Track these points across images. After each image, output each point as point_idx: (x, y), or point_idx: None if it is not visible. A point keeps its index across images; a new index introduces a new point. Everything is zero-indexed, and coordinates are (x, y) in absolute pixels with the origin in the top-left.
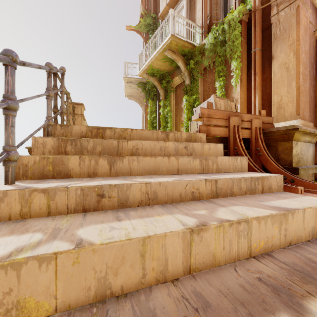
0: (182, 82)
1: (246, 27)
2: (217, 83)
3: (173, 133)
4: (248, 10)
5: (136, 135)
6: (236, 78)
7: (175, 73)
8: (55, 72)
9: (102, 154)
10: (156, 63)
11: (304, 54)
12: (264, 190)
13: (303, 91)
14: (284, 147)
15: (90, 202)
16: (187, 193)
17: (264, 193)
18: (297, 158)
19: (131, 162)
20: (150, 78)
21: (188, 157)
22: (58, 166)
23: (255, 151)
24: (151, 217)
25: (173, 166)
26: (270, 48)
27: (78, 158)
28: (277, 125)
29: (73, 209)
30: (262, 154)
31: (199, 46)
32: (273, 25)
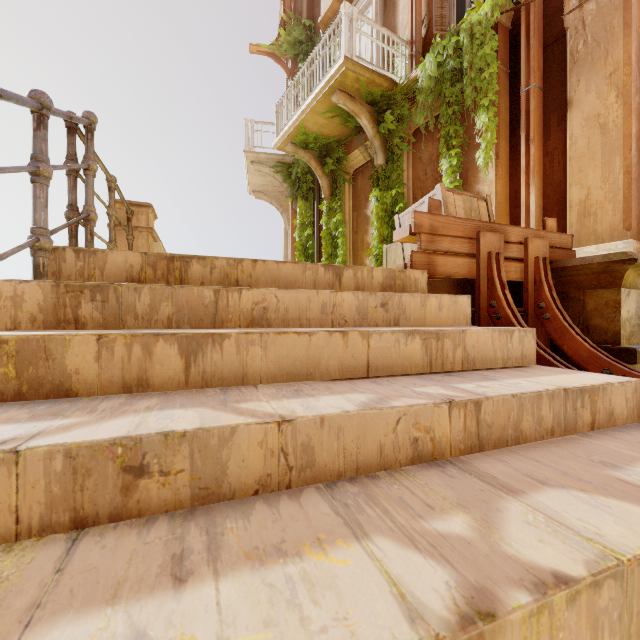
0: (368, 162)
1: (508, 41)
2: (445, 163)
3: (353, 270)
4: (513, 2)
5: (264, 276)
6: (486, 150)
7: (353, 143)
8: (71, 123)
9: (174, 324)
10: (312, 121)
11: (639, 96)
12: (597, 423)
13: (638, 178)
14: (599, 301)
15: (98, 495)
16: (400, 445)
17: (597, 431)
18: (630, 327)
19: (243, 348)
20: (300, 153)
21: (395, 332)
22: (34, 364)
23: (534, 311)
24: (292, 559)
25: (355, 355)
26: (562, 85)
27: (93, 340)
28: (580, 252)
29: (36, 521)
30: (551, 318)
31: (406, 84)
32: (569, 33)
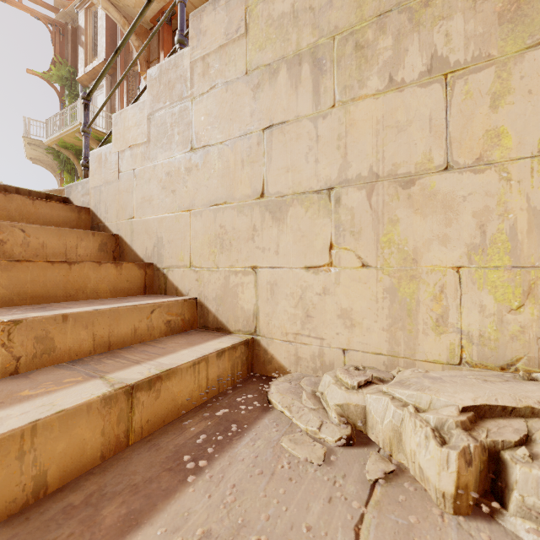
0: None
1: None
2: None
3: None
4: None
5: None
6: None
7: None
8: None
9: None
10: (68, 139)
11: None
12: None
13: None
14: None
15: None
16: None
17: None
18: None
19: None
20: (62, 150)
21: None
22: None
23: None
24: None
25: None
26: None
27: None
28: None
29: None
30: None
31: None
32: None
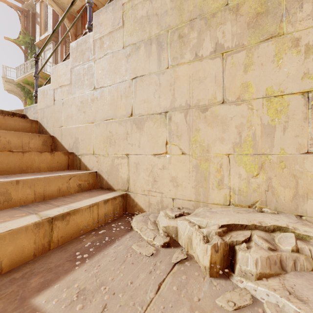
0: None
1: None
2: None
3: None
4: None
5: None
6: None
7: None
8: None
9: None
10: (29, 79)
11: None
12: None
13: None
14: None
15: None
16: None
17: None
18: None
19: None
20: (26, 85)
21: None
22: None
23: None
24: None
25: None
26: None
27: None
28: None
29: None
30: None
31: None
32: None
